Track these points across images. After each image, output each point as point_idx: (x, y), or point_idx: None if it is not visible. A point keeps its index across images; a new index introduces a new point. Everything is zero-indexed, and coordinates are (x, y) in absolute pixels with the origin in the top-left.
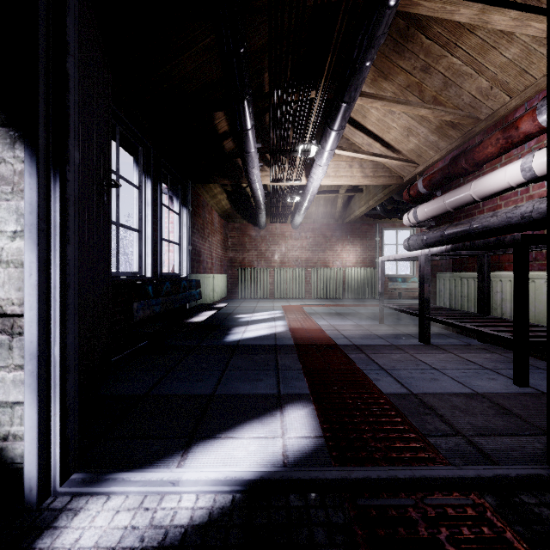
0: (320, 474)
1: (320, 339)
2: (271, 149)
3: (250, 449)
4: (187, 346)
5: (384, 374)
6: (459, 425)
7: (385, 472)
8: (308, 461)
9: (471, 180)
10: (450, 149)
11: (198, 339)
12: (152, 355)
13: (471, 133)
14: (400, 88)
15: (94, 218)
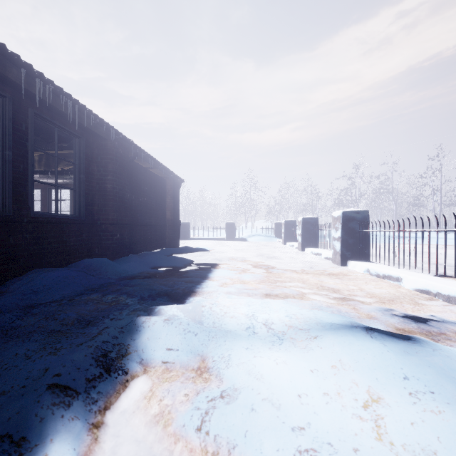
0: None
1: None
2: None
3: None
4: None
5: None
6: None
7: None
8: None
9: None
10: None
11: None
12: None
13: None
14: None
15: None
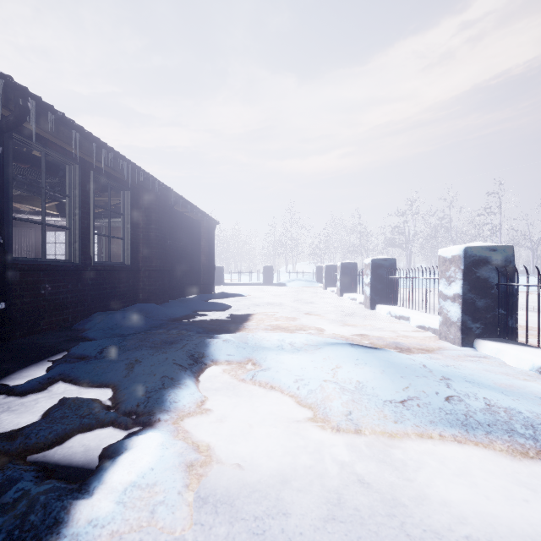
0: None
1: None
2: None
3: None
4: None
5: None
6: None
7: None
8: None
9: None
10: None
11: None
12: None
13: None
14: None
15: None
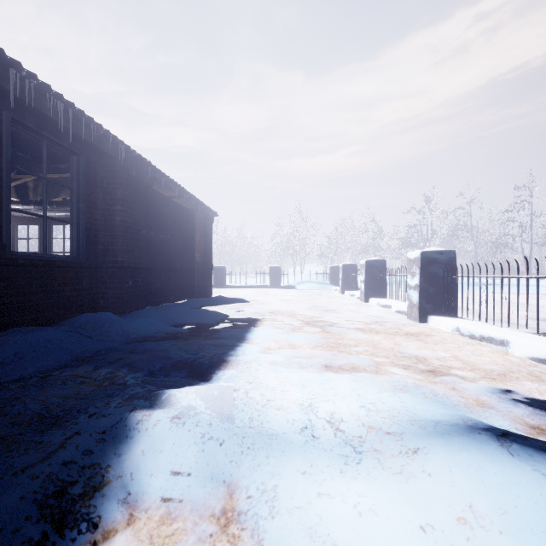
0: None
1: None
2: None
3: None
4: None
5: None
6: None
7: None
8: None
9: None
10: None
11: None
12: None
13: None
14: None
15: None
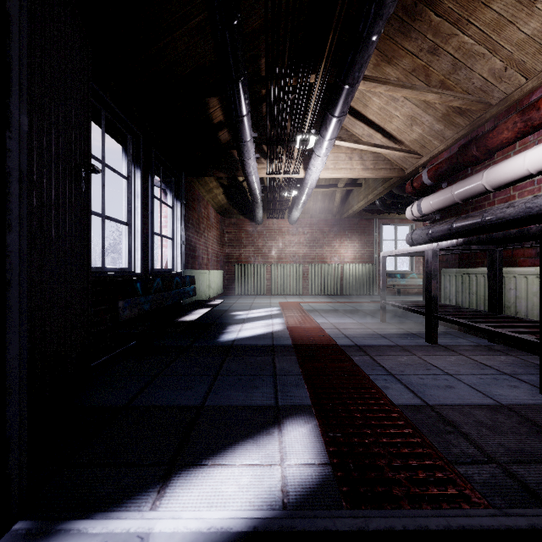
0: (329, 524)
1: (320, 339)
2: (267, 138)
3: (242, 483)
4: (178, 347)
5: (393, 380)
6: (489, 448)
7: (412, 520)
8: (314, 500)
9: (480, 170)
10: (457, 139)
11: (191, 339)
12: (140, 357)
13: (480, 120)
14: (404, 72)
15: (66, 206)
